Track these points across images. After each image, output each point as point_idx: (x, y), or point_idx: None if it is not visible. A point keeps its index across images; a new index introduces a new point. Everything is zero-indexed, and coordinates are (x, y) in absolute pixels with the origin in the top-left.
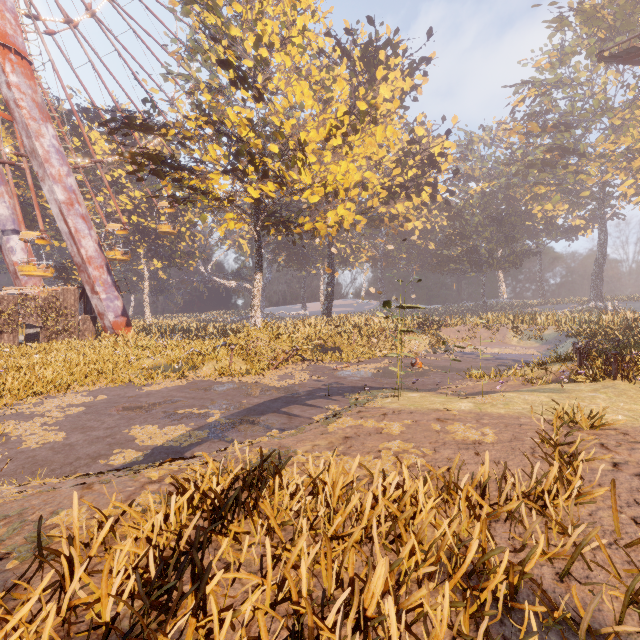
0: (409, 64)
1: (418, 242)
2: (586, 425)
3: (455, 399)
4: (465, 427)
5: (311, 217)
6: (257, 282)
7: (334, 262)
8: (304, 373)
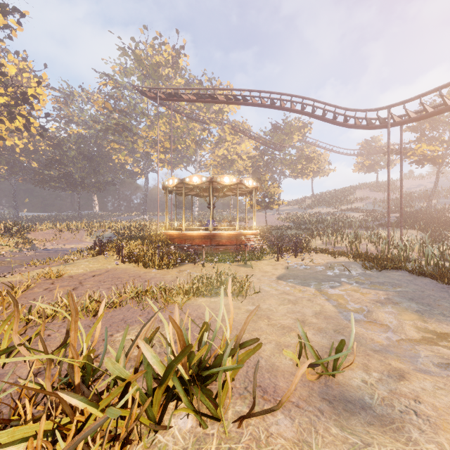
0: (2, 4)
1: (20, 158)
2: (55, 277)
3: None
4: None
5: None
6: None
7: None
8: None
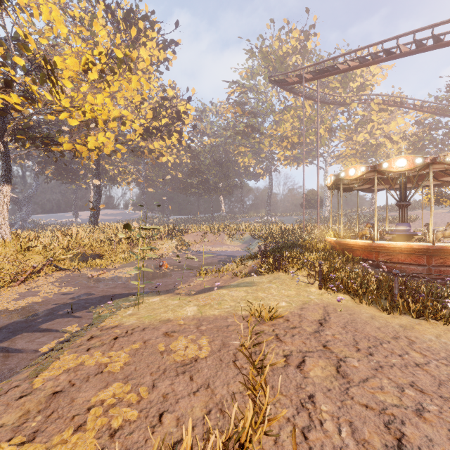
0: (163, 41)
1: (171, 171)
2: (267, 318)
3: (186, 300)
4: (186, 341)
5: (71, 138)
6: (3, 194)
7: (103, 179)
8: (54, 286)
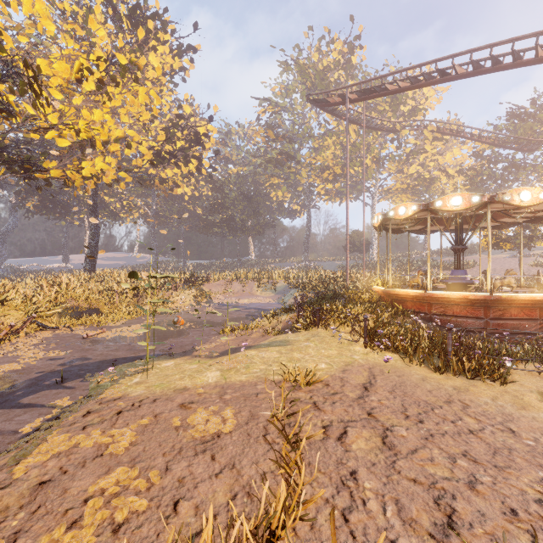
0: (178, 46)
1: (188, 206)
2: (304, 383)
3: (207, 364)
4: (207, 413)
5: (60, 163)
6: None
7: (102, 215)
8: (38, 349)
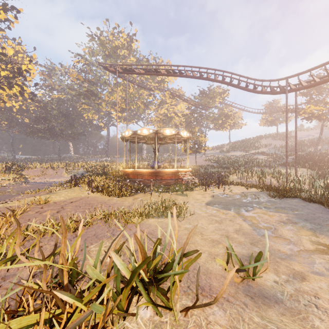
0: (3, 3)
1: (16, 116)
2: (43, 203)
3: None
4: None
5: None
6: None
7: None
8: None
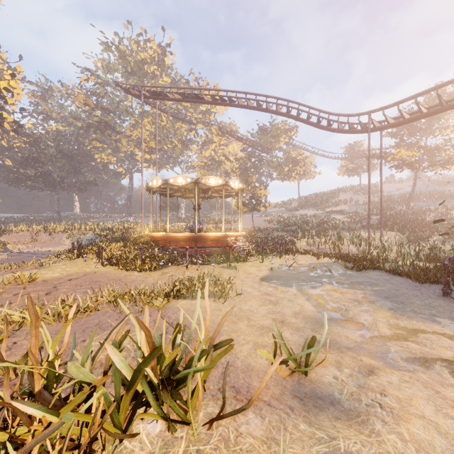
0: None
1: None
2: (27, 281)
3: None
4: None
5: None
6: None
7: None
8: None
